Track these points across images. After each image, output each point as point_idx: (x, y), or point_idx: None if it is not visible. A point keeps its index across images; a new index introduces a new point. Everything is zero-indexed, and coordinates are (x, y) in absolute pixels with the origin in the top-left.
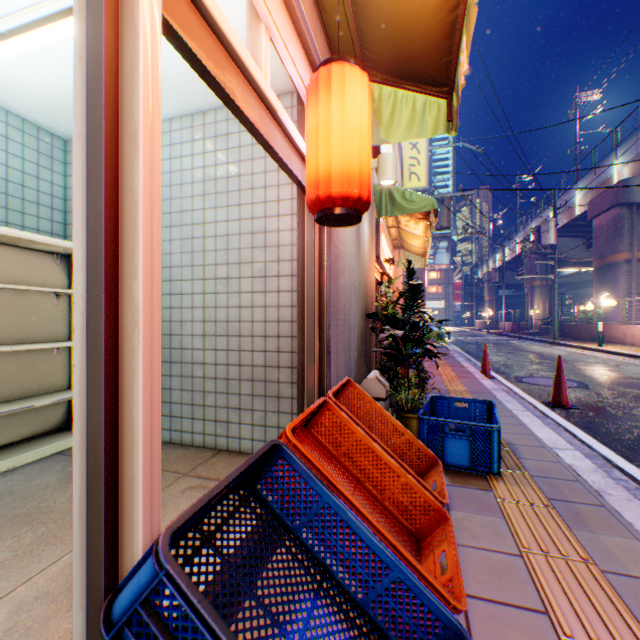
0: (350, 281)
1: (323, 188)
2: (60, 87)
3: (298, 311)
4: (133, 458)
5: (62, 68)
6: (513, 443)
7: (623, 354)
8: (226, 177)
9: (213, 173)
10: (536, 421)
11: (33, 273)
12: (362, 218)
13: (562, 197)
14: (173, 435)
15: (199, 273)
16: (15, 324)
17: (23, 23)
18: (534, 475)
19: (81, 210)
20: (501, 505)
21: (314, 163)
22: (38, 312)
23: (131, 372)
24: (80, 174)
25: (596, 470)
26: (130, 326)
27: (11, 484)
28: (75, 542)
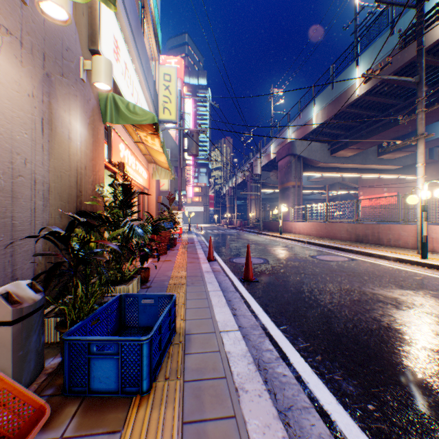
0: (15, 171)
1: None
2: None
3: None
4: None
5: None
6: (191, 333)
7: (290, 239)
8: None
9: None
10: (222, 301)
11: None
12: (65, 112)
13: (265, 147)
14: None
15: None
16: None
17: None
18: (188, 380)
19: None
20: None
21: None
22: None
23: None
24: None
25: (246, 355)
26: None
27: None
28: None
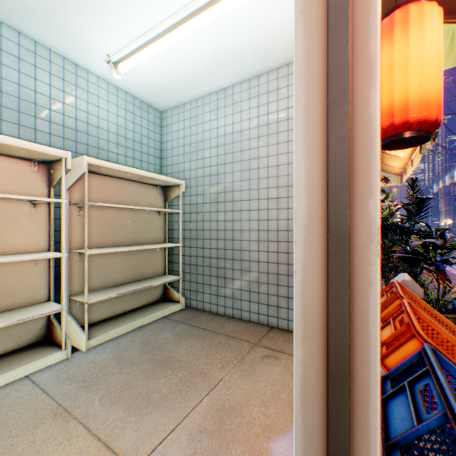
0: None
1: (398, 115)
2: (168, 75)
3: None
4: (366, 361)
5: (173, 60)
6: None
7: None
8: (276, 122)
9: (265, 120)
10: None
11: (147, 199)
12: None
13: None
14: (234, 312)
15: (254, 195)
16: (139, 232)
17: (159, 32)
18: None
19: (301, 141)
20: None
21: (386, 95)
22: (149, 224)
23: (364, 282)
24: (300, 110)
25: None
26: (362, 240)
27: (146, 336)
28: (295, 420)
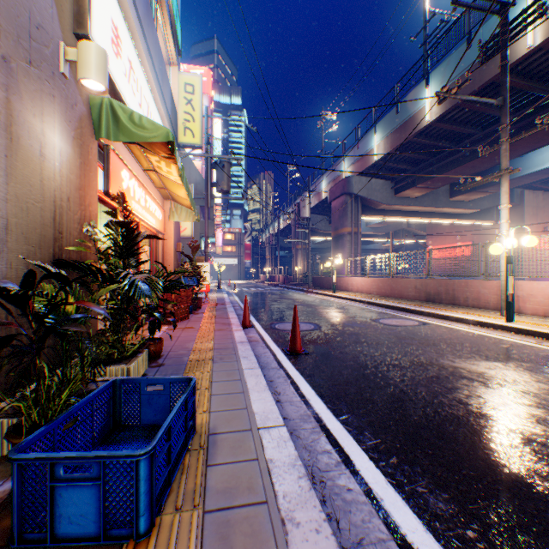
0: None
1: None
2: None
3: None
4: None
5: None
6: (218, 432)
7: (347, 298)
8: None
9: None
10: (262, 383)
11: None
12: (35, 117)
13: (315, 184)
14: None
15: None
16: None
17: None
18: (211, 510)
19: None
20: None
21: None
22: None
23: None
24: None
25: (296, 464)
26: None
27: None
28: None
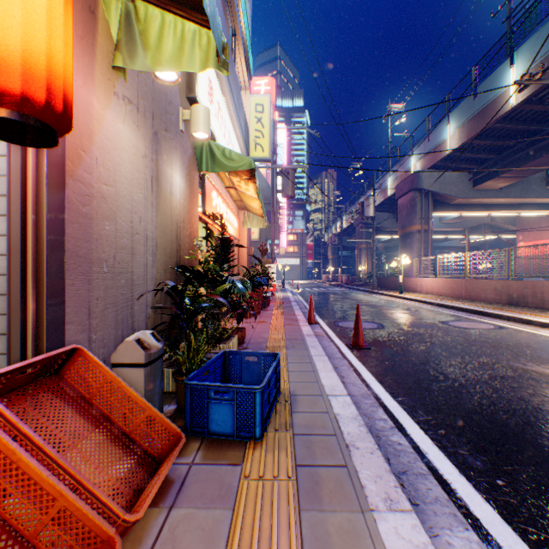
0: (134, 230)
1: None
2: None
3: (9, 261)
4: None
5: None
6: (296, 394)
7: (414, 300)
8: None
9: None
10: (328, 366)
11: None
12: (168, 167)
13: (380, 181)
14: None
15: None
16: None
17: None
18: (297, 433)
19: None
20: (241, 487)
21: None
22: None
23: None
24: None
25: (356, 418)
26: None
27: None
28: None
